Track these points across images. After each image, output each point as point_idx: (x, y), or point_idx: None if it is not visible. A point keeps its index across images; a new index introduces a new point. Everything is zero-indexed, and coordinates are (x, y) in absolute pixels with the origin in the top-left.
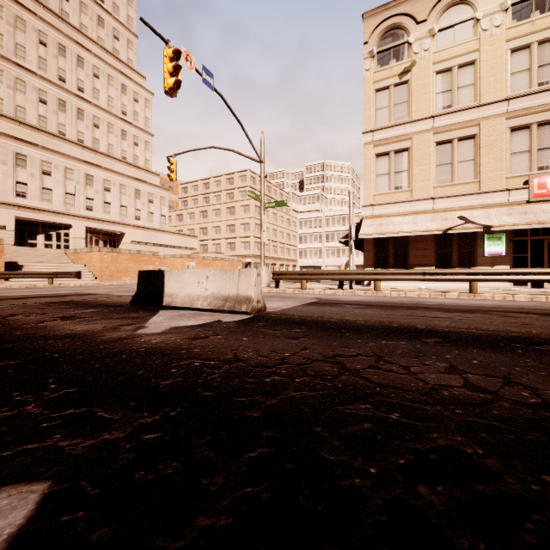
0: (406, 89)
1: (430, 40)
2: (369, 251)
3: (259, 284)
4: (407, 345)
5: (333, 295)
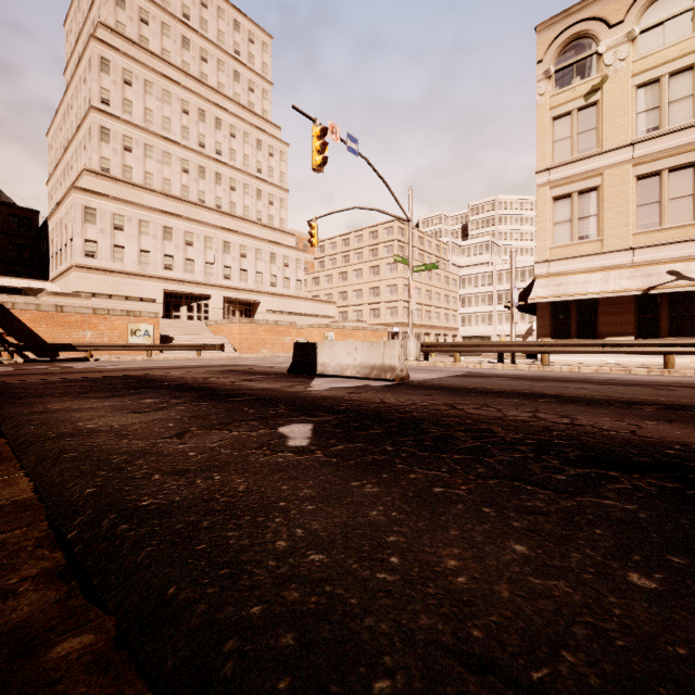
0: (595, 113)
1: (628, 47)
2: (545, 317)
3: (402, 355)
4: (517, 401)
5: (489, 369)
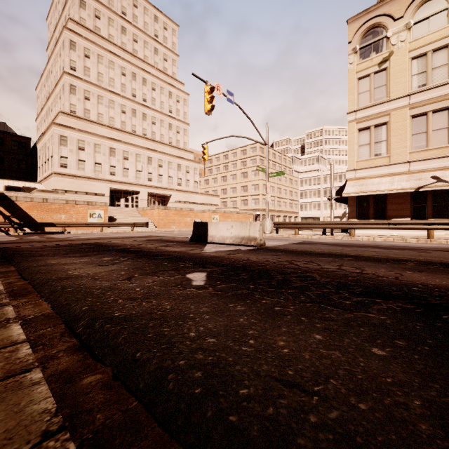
0: (385, 75)
1: (406, 33)
2: (353, 206)
3: (261, 230)
4: (331, 259)
5: (317, 239)
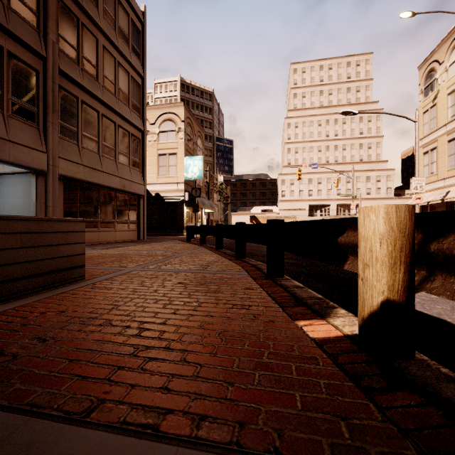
0: (435, 109)
1: (445, 74)
2: None
3: None
4: None
5: None
